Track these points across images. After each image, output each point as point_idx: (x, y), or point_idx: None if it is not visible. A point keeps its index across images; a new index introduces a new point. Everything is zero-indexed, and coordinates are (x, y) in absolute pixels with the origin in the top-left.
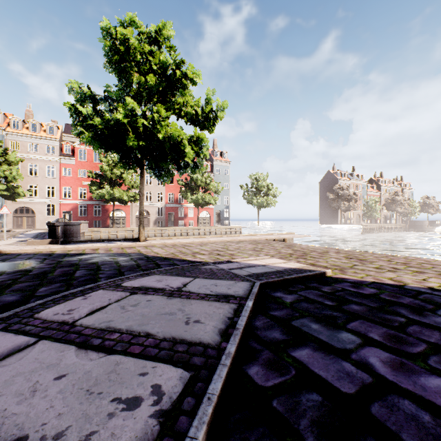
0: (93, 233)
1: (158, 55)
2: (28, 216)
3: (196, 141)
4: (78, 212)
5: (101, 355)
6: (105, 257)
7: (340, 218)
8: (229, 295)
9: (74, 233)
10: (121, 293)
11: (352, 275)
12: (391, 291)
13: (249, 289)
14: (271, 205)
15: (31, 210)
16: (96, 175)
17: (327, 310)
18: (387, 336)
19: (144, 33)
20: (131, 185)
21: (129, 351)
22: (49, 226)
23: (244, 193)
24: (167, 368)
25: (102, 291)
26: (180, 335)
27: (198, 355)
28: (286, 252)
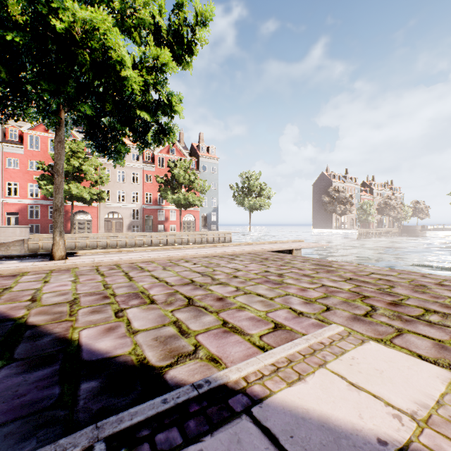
0: (41, 240)
1: None
2: None
3: (153, 67)
4: (27, 214)
5: None
6: None
7: (336, 222)
8: None
9: None
10: None
11: None
12: None
13: None
14: (265, 208)
15: None
16: (48, 167)
17: None
18: None
19: None
20: (95, 180)
21: None
22: None
23: (234, 194)
24: None
25: None
26: None
27: None
28: (342, 288)
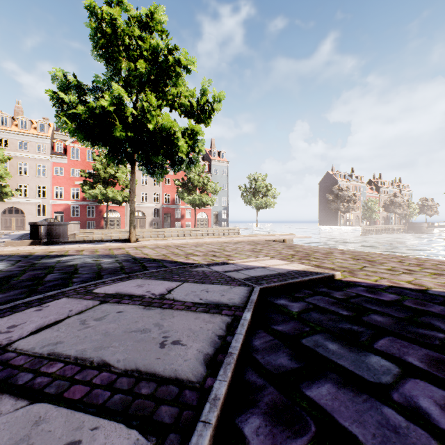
0: (85, 234)
1: (149, 40)
2: (17, 216)
3: (191, 134)
4: (70, 213)
5: (19, 405)
6: (88, 259)
7: (340, 219)
8: (222, 304)
9: (61, 233)
10: (88, 301)
11: (364, 278)
12: (414, 297)
13: (247, 295)
14: (270, 206)
15: (20, 211)
16: (88, 174)
17: (344, 322)
18: (432, 361)
19: (134, 17)
20: (126, 184)
21: (66, 395)
22: (32, 225)
23: (242, 194)
24: (115, 430)
25: (65, 300)
26: (148, 365)
27: (168, 403)
28: (288, 253)
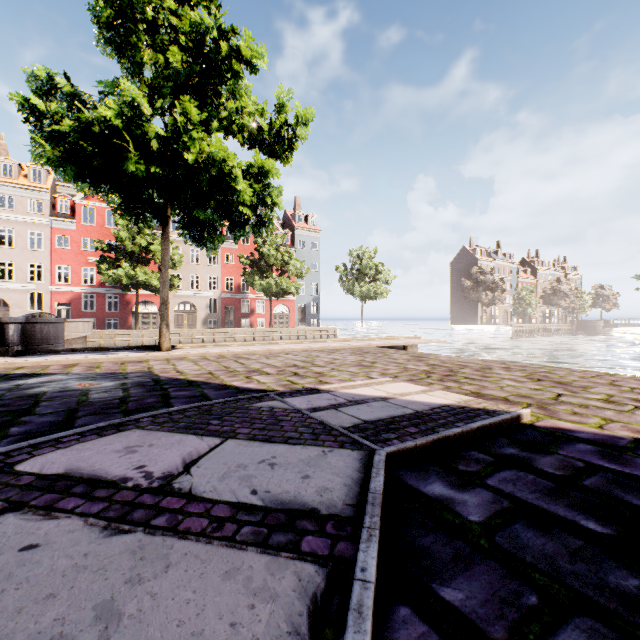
0: (103, 338)
1: (188, 16)
2: None
3: (258, 174)
4: (81, 305)
5: None
6: (73, 381)
7: (481, 315)
8: (304, 511)
9: (51, 336)
10: None
11: (576, 422)
12: None
13: (361, 477)
14: (382, 296)
15: (2, 302)
16: (108, 246)
17: (616, 567)
18: None
19: None
20: None
21: None
22: None
23: (341, 278)
24: None
25: None
26: None
27: None
28: (418, 369)
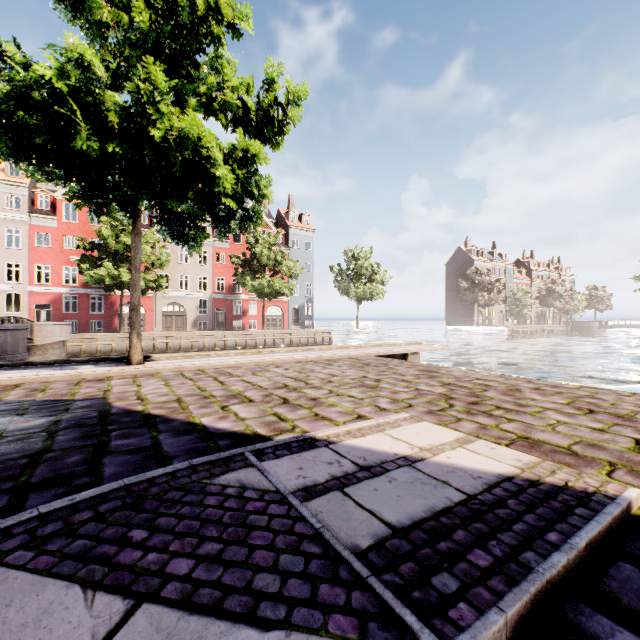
0: (84, 341)
1: None
2: None
3: (243, 159)
4: (62, 307)
5: None
6: None
7: (477, 316)
8: None
9: (9, 346)
10: None
11: None
12: None
13: None
14: (378, 297)
15: None
16: (90, 245)
17: None
18: None
19: None
20: (152, 262)
21: None
22: None
23: (335, 279)
24: None
25: None
26: None
27: None
28: (434, 391)
